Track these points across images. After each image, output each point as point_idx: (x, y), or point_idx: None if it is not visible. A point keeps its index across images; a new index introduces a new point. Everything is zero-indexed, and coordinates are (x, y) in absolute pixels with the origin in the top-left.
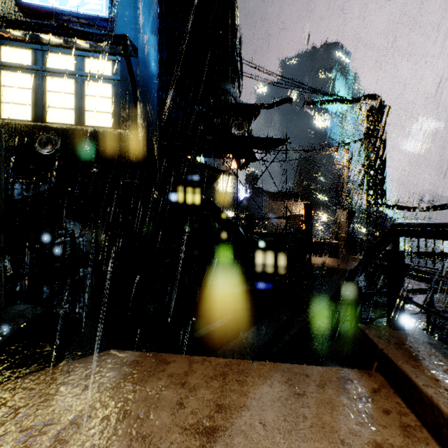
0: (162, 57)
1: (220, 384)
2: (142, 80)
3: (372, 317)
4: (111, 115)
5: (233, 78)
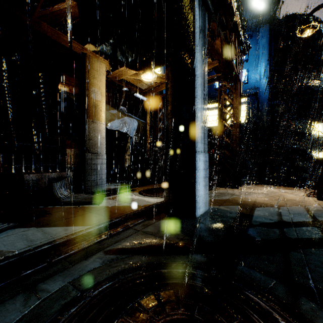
0: (270, 85)
1: (293, 188)
2: (261, 100)
3: None
4: (246, 117)
5: (319, 74)
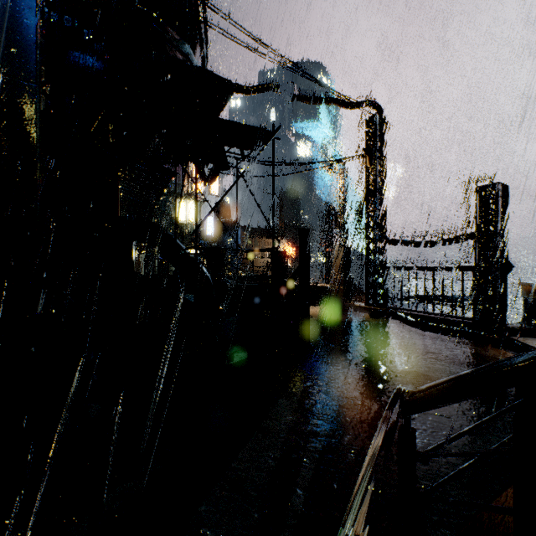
0: None
1: None
2: None
3: (466, 431)
4: None
5: (192, 37)
